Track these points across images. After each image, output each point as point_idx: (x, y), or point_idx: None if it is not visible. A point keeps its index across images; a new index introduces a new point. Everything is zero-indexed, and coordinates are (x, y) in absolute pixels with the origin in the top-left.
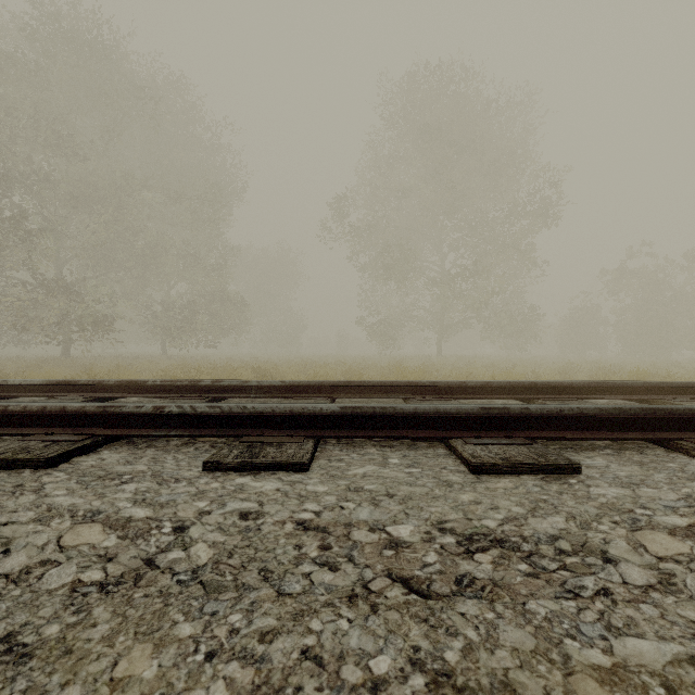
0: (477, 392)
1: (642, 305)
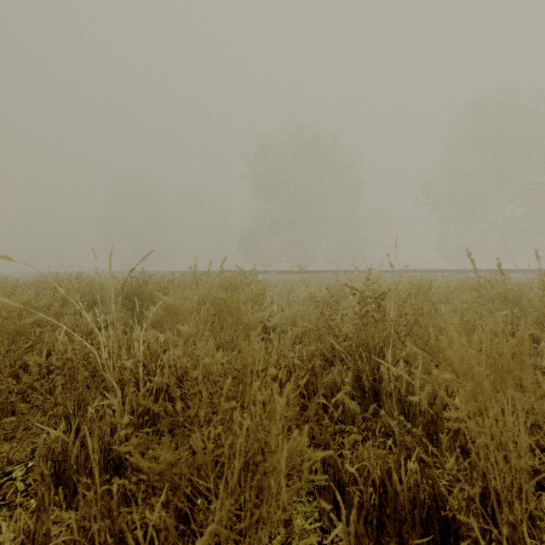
0: None
1: None
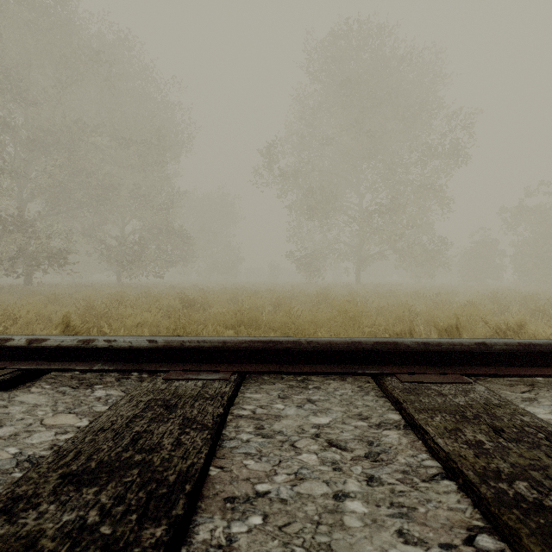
0: (505, 361)
1: (537, 239)
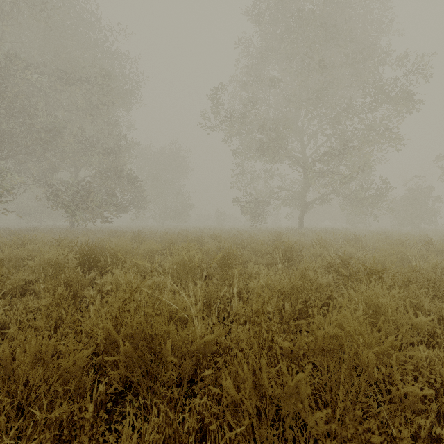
0: None
1: None
